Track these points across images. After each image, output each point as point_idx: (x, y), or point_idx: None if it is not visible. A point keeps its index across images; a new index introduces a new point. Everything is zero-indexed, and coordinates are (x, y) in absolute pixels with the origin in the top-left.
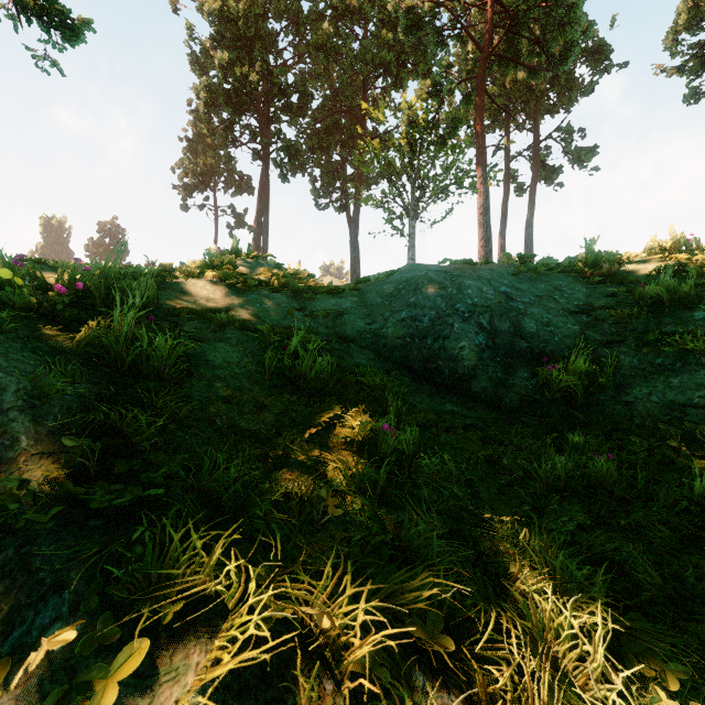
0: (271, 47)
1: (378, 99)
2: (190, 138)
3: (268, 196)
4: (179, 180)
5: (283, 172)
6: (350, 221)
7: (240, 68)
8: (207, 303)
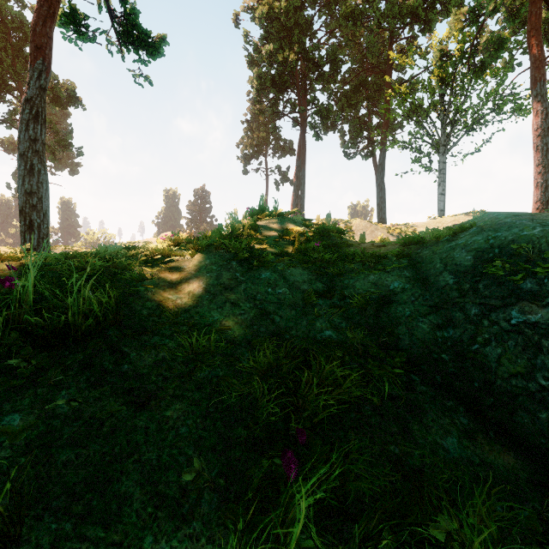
0: (307, 31)
1: (403, 50)
2: (248, 120)
3: (304, 154)
4: (241, 152)
5: (317, 132)
6: (376, 166)
7: (282, 54)
8: (204, 293)
